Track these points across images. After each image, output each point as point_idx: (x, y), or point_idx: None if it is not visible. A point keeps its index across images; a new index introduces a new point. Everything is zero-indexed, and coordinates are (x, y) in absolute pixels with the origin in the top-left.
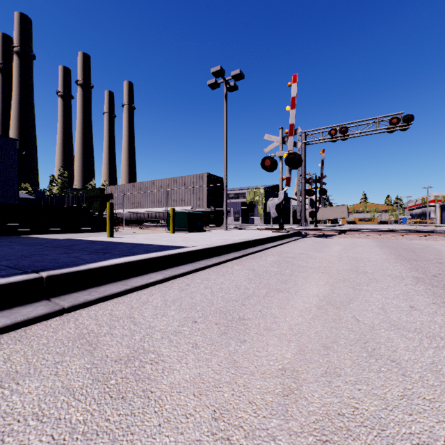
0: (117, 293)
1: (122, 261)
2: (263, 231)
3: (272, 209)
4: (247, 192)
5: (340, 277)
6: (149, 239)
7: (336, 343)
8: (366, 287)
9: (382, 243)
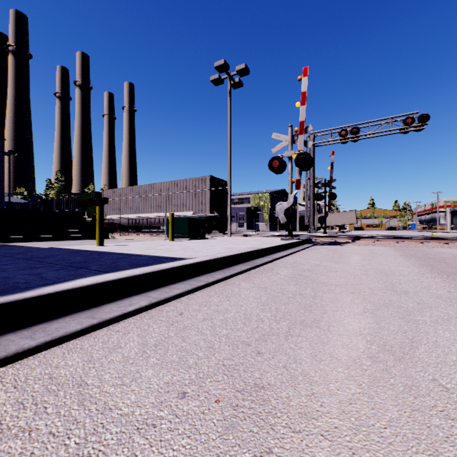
0: (76, 332)
1: (91, 282)
2: (271, 238)
3: (280, 214)
4: (252, 197)
5: (378, 300)
6: (142, 248)
7: (439, 456)
8: (420, 317)
9: (403, 251)
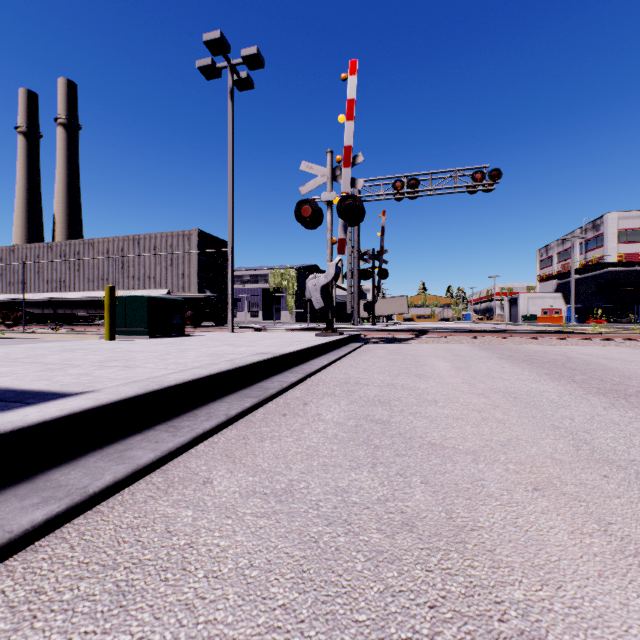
0: None
1: None
2: (298, 333)
3: (314, 294)
4: (270, 273)
5: None
6: None
7: None
8: None
9: (494, 351)
